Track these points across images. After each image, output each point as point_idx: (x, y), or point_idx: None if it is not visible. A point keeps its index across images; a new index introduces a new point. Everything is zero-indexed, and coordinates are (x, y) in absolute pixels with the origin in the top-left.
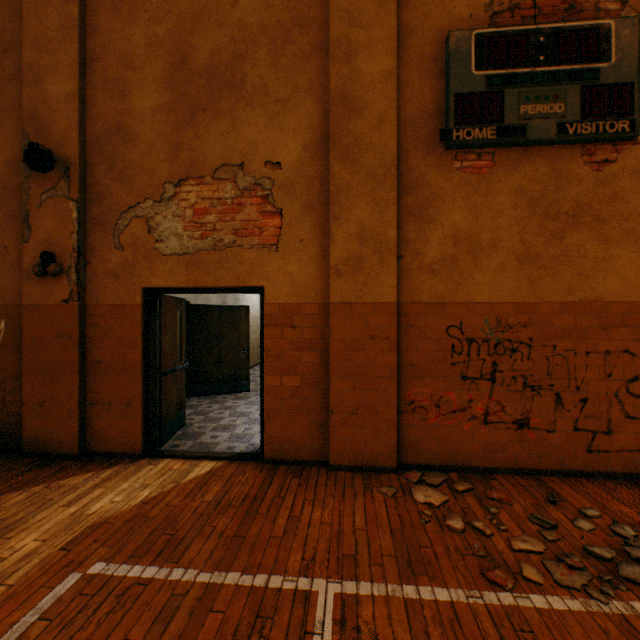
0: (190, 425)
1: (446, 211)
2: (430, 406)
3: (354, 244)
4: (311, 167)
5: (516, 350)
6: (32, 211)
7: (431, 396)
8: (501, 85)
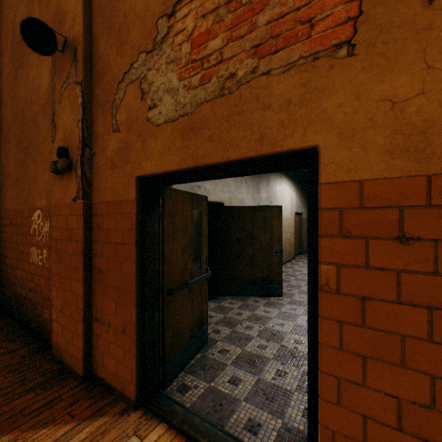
0: (212, 343)
1: None
2: None
3: None
4: None
5: None
6: (56, 109)
7: None
8: None
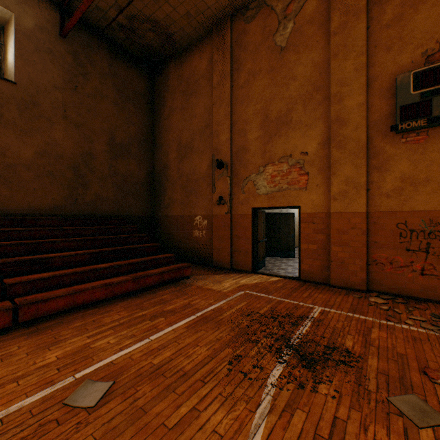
0: (267, 266)
1: (396, 165)
2: (386, 263)
3: (342, 185)
4: (321, 152)
5: None
6: (215, 182)
7: (386, 258)
8: (430, 96)
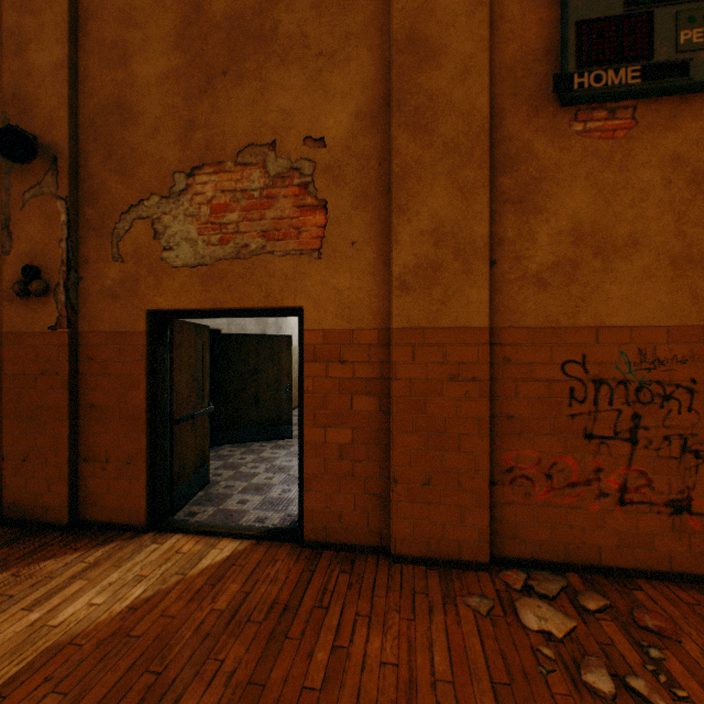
0: (215, 483)
1: (561, 195)
2: (537, 476)
3: (427, 245)
4: (366, 142)
5: (670, 397)
6: (13, 215)
7: (539, 462)
8: (649, 3)
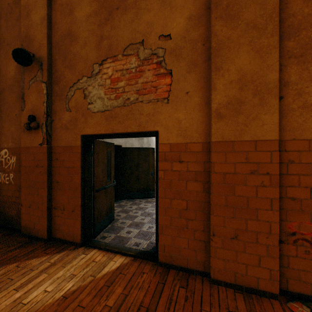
0: (117, 220)
1: None
2: None
3: (234, 90)
4: (195, 32)
5: None
6: (25, 92)
7: None
8: None
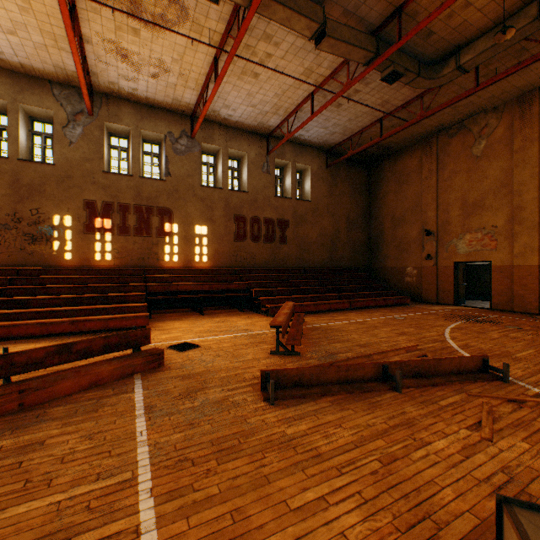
0: (466, 304)
1: None
2: None
3: (521, 248)
4: (506, 226)
5: None
6: (424, 244)
7: None
8: None
